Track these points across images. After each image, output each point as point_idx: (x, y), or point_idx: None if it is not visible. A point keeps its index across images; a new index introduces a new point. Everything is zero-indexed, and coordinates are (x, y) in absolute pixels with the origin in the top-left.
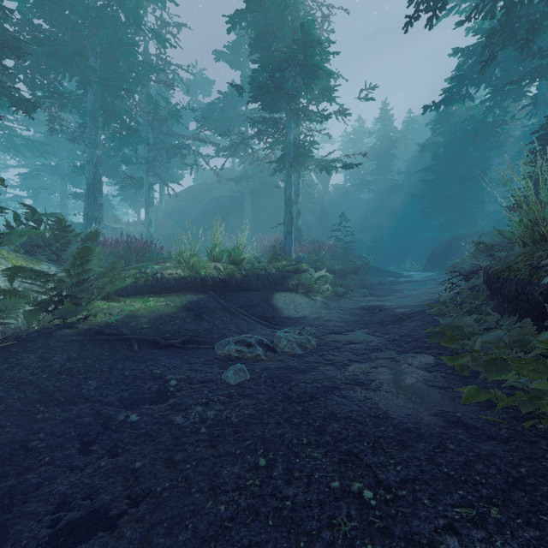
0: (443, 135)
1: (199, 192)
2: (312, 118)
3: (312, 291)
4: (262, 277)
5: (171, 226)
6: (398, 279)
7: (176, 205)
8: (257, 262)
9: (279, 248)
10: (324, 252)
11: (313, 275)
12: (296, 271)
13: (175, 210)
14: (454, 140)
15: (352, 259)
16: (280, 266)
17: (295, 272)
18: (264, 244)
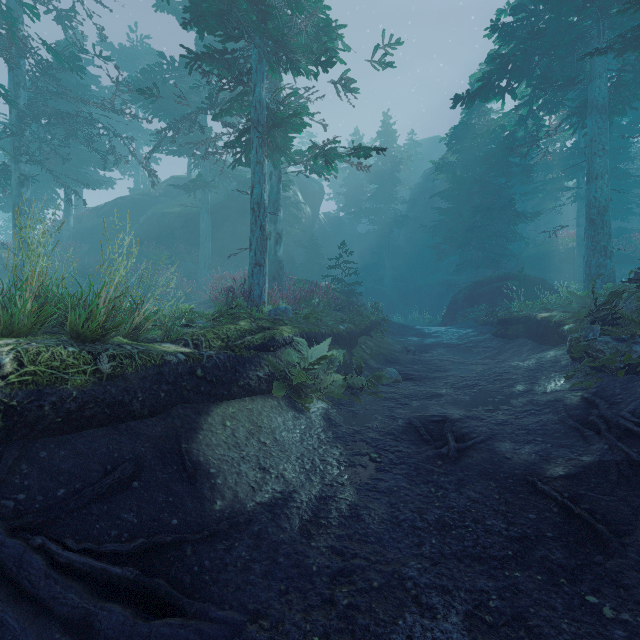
0: (462, 154)
1: (136, 206)
2: (301, 66)
3: (302, 391)
4: (174, 372)
5: (85, 253)
6: (424, 340)
7: (96, 223)
8: (179, 325)
9: (241, 293)
10: (318, 298)
11: (305, 352)
12: (268, 344)
13: (95, 229)
14: (474, 160)
15: (362, 312)
16: (233, 334)
17: (266, 348)
18: (224, 284)
